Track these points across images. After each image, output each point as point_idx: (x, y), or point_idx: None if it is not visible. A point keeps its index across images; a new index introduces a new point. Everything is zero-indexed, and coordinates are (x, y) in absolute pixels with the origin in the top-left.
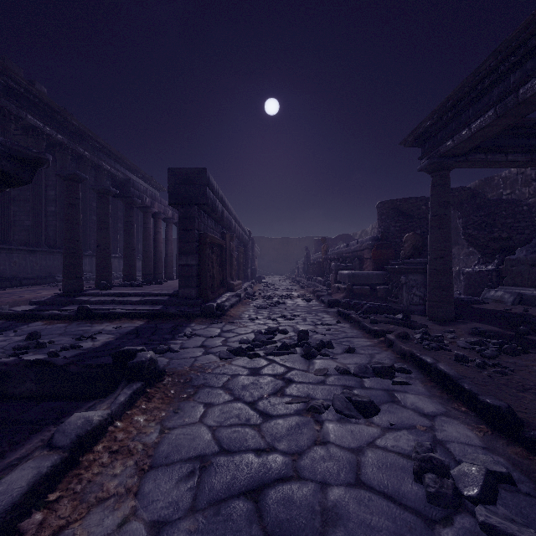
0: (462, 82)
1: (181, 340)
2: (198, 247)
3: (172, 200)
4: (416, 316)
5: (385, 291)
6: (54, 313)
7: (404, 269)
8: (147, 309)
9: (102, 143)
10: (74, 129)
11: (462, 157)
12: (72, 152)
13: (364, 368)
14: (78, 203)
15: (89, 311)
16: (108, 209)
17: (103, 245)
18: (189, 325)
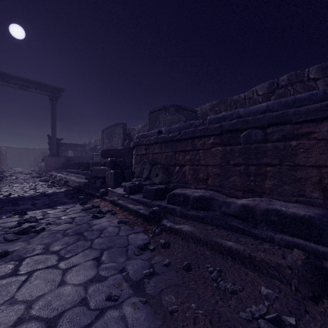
0: None
1: None
2: None
3: None
4: None
5: None
6: None
7: None
8: None
9: None
10: None
11: None
12: None
13: (28, 173)
14: None
15: None
16: None
17: None
18: None
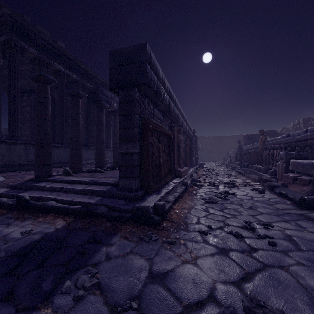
0: None
1: (54, 311)
2: (139, 134)
3: (112, 84)
4: None
5: None
6: (0, 201)
7: None
8: (83, 201)
9: (100, 79)
10: (83, 71)
11: None
12: (82, 86)
13: None
14: (46, 101)
15: (24, 201)
16: (78, 109)
17: (74, 138)
18: (109, 240)
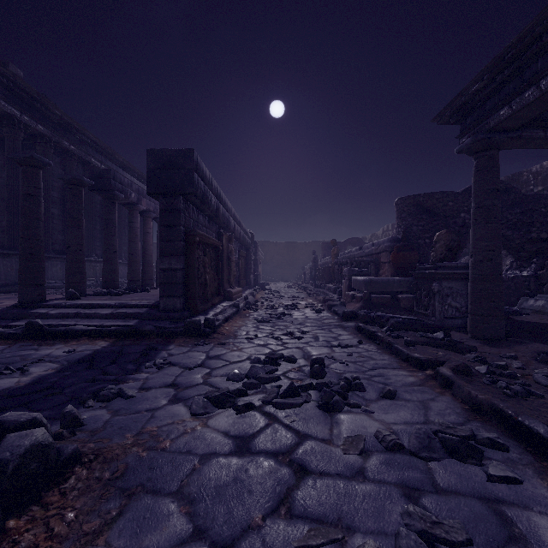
0: (533, 19)
1: (147, 373)
2: (184, 247)
3: (151, 189)
4: (453, 332)
5: (409, 301)
6: None
7: (437, 274)
8: (118, 325)
9: (90, 137)
10: (58, 120)
11: (517, 132)
12: (55, 146)
13: (426, 439)
14: (38, 194)
15: (39, 328)
16: (81, 203)
17: (74, 246)
18: (166, 347)
